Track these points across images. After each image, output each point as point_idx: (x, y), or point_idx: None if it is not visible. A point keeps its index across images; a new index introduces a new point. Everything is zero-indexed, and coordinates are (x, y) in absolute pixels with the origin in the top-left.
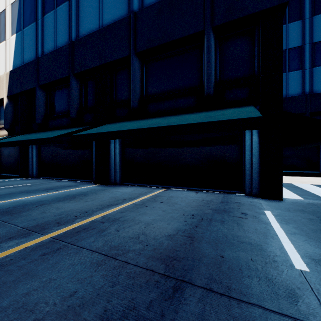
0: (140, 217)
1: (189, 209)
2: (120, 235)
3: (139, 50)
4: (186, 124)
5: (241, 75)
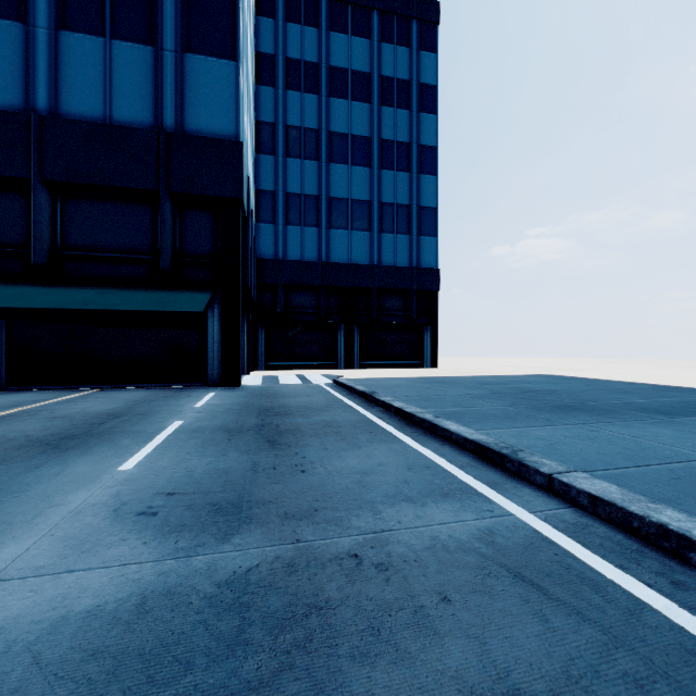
0: (74, 407)
1: (134, 398)
2: (58, 414)
3: (50, 179)
4: (130, 310)
5: (205, 253)
